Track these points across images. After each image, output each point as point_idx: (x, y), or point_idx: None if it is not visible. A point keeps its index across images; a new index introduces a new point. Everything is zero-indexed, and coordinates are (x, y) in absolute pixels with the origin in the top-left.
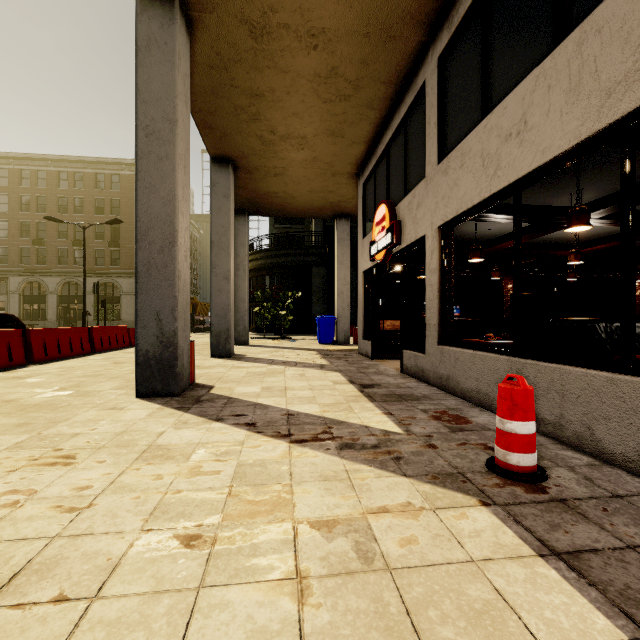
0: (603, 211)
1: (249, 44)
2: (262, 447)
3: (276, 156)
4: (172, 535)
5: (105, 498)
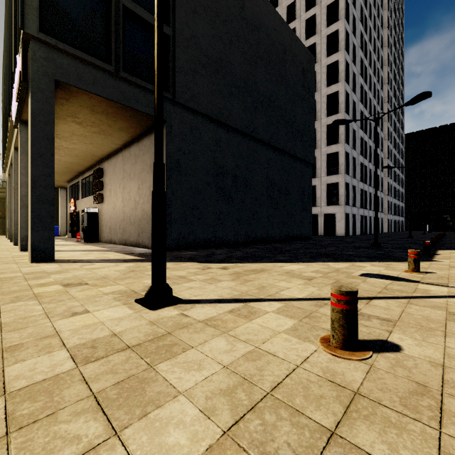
0: None
1: None
2: None
3: None
4: None
5: None
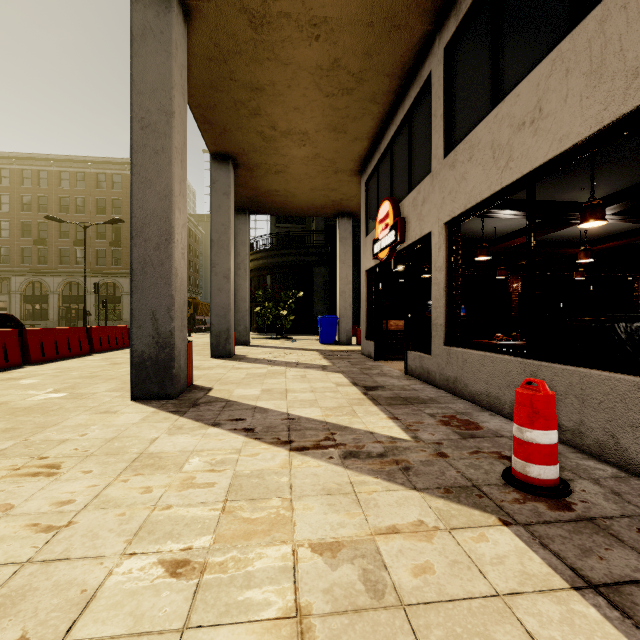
0: (617, 206)
1: (249, 35)
2: (260, 455)
3: (277, 153)
4: (157, 560)
5: (87, 515)
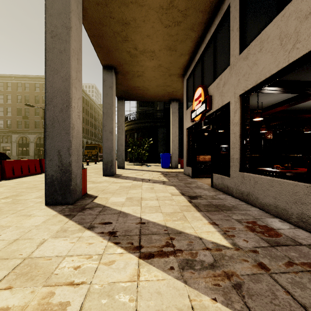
0: None
1: None
2: (115, 264)
3: (138, 64)
4: None
5: None
